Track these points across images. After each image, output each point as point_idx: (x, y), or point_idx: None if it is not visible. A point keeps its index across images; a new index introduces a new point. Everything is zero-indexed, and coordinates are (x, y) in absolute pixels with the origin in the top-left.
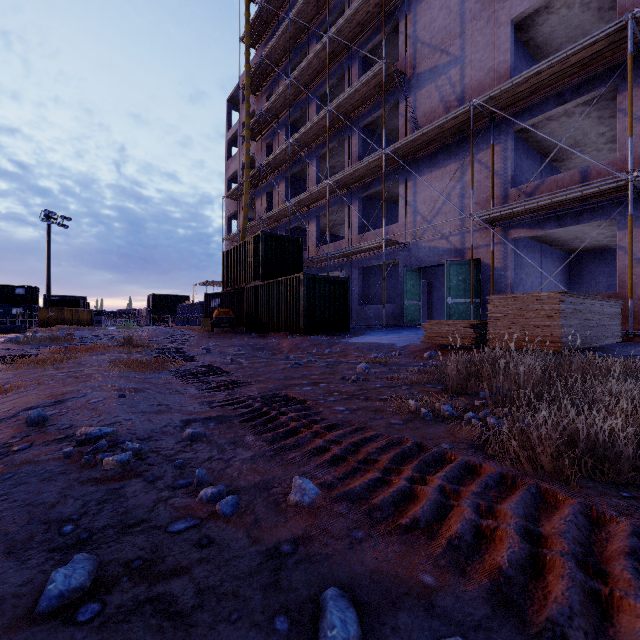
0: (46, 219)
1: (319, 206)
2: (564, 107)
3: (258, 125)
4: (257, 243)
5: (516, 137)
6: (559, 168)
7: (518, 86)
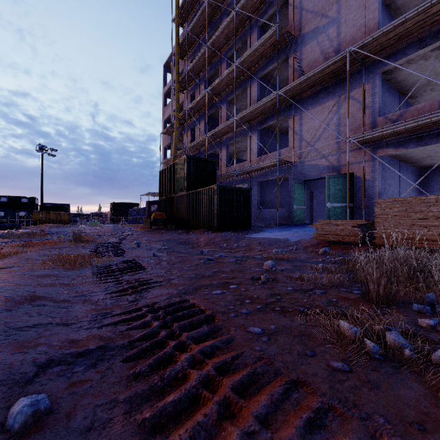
0: (40, 150)
1: (228, 137)
2: (424, 50)
3: (185, 81)
4: (183, 164)
5: (381, 78)
6: (412, 104)
7: (387, 34)
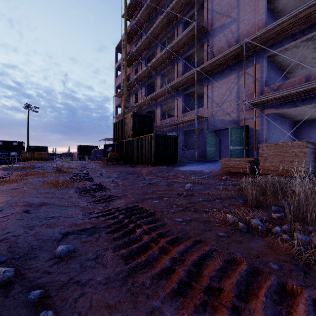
0: (27, 108)
1: (162, 99)
2: (295, 42)
3: (131, 59)
4: (130, 118)
5: (267, 60)
6: (289, 77)
7: (270, 31)
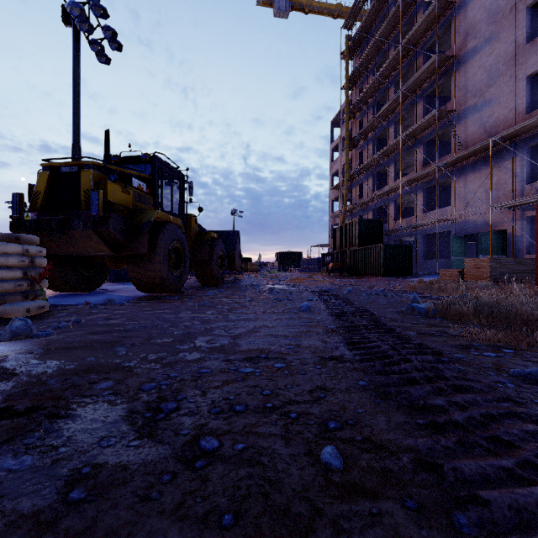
0: (233, 214)
1: (396, 194)
2: None
3: (353, 142)
4: (355, 225)
5: None
6: None
7: (522, 127)
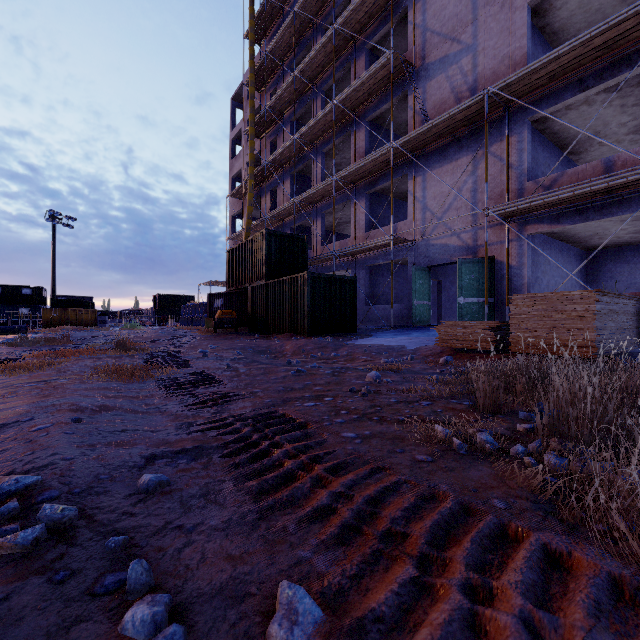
0: (51, 219)
1: (324, 204)
2: (585, 94)
3: (262, 122)
4: (261, 241)
5: (532, 128)
6: (576, 161)
7: (536, 72)
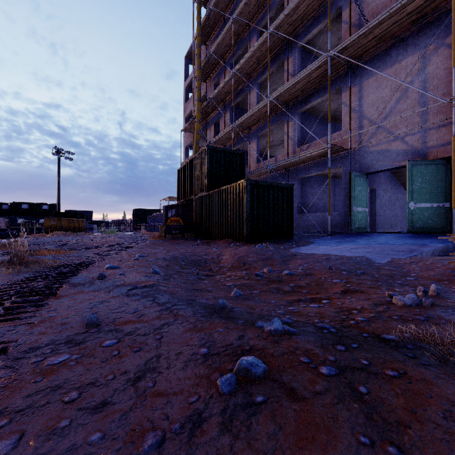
0: (56, 153)
1: (259, 127)
2: None
3: (207, 67)
4: (203, 157)
5: None
6: None
7: None
